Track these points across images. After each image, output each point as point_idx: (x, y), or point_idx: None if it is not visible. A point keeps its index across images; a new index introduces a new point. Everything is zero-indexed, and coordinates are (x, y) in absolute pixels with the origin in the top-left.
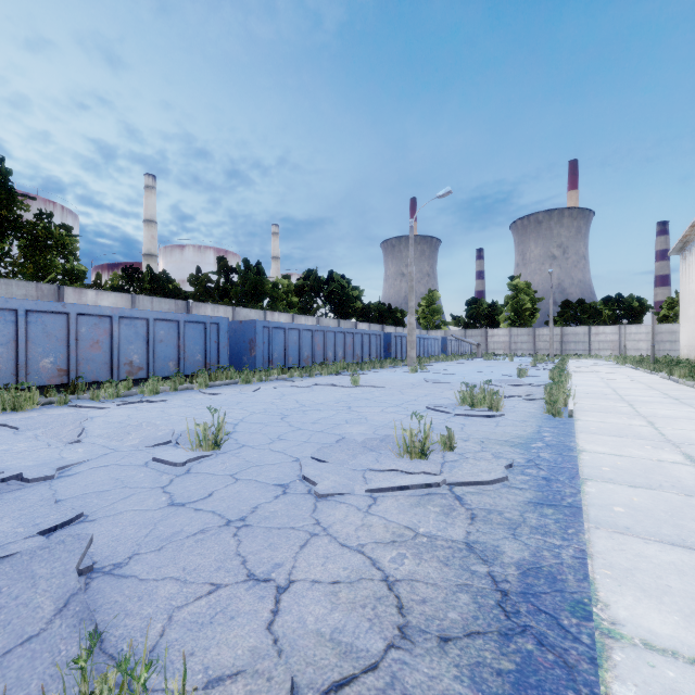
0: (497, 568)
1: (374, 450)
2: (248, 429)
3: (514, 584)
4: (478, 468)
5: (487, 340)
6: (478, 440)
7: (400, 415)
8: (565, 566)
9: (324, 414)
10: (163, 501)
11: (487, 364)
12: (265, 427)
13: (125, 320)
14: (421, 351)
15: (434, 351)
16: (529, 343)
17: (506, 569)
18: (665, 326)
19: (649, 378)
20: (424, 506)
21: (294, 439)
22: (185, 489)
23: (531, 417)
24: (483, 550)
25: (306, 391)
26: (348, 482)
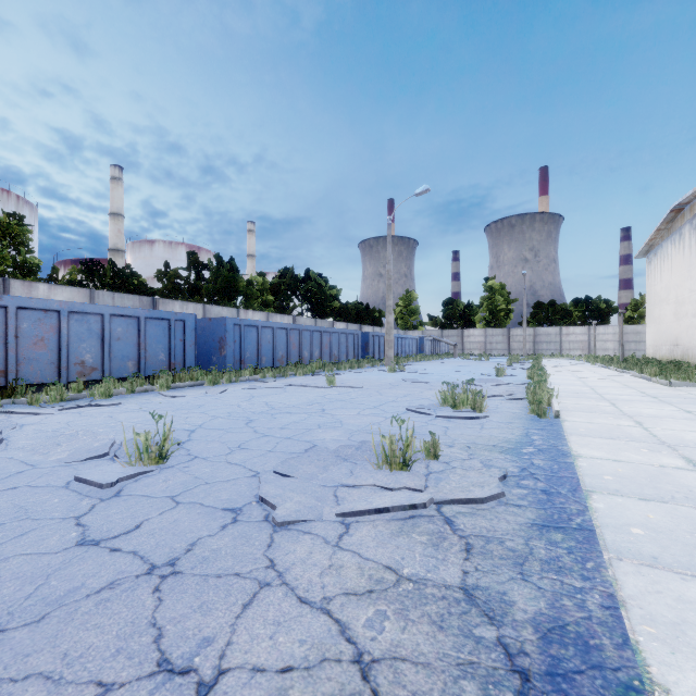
0: (509, 631)
1: (348, 459)
2: (205, 437)
3: (535, 659)
4: (468, 481)
5: (463, 340)
6: (464, 445)
7: (378, 418)
8: (595, 622)
9: (294, 417)
10: (71, 538)
11: (464, 363)
12: (226, 434)
13: (76, 316)
14: (399, 351)
15: (412, 351)
16: (503, 343)
17: (521, 632)
18: (630, 327)
19: (622, 377)
20: (407, 535)
21: (257, 448)
22: (106, 519)
23: (516, 418)
24: (487, 600)
25: (278, 392)
26: (315, 503)
